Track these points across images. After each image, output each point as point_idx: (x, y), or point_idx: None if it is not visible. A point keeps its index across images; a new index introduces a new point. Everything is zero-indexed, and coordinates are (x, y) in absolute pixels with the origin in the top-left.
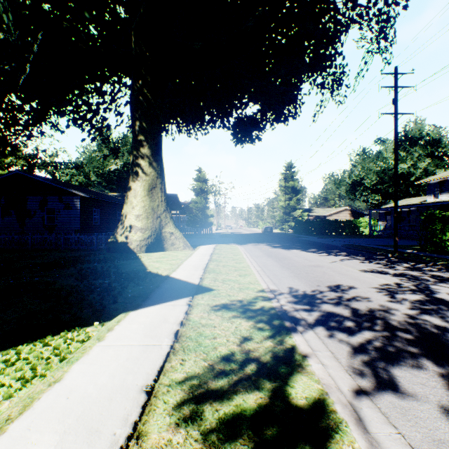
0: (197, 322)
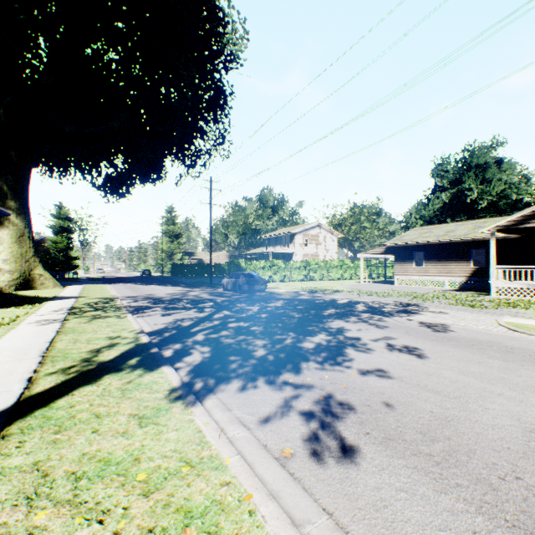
0: (82, 300)
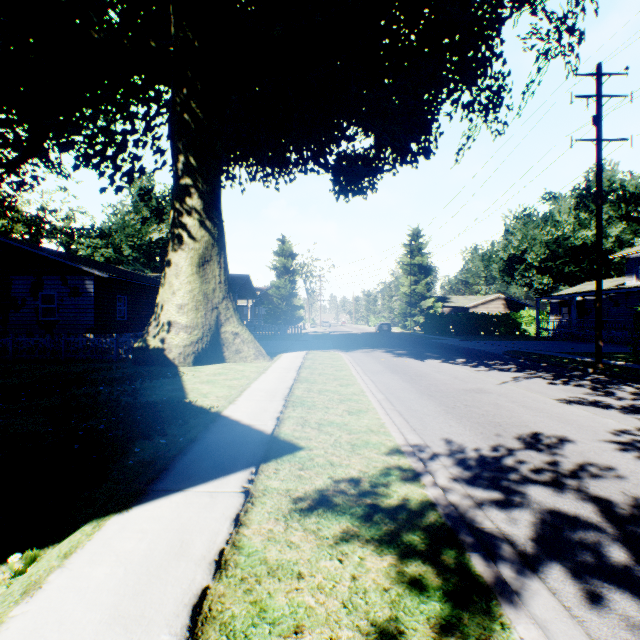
0: (257, 556)
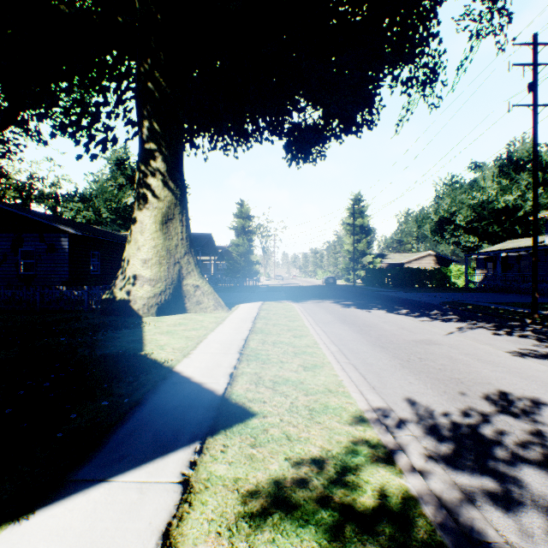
0: None
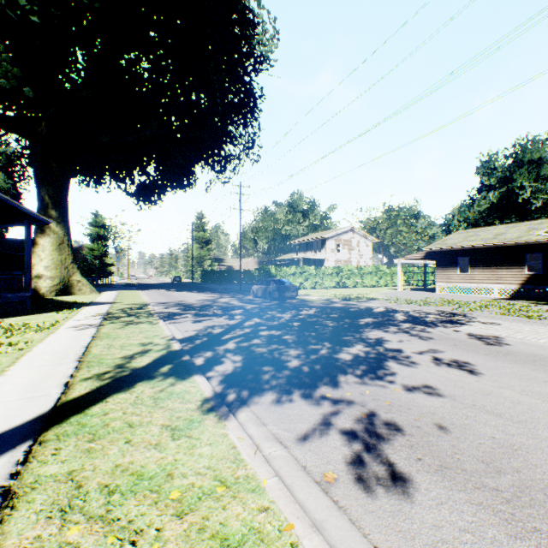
0: (117, 306)
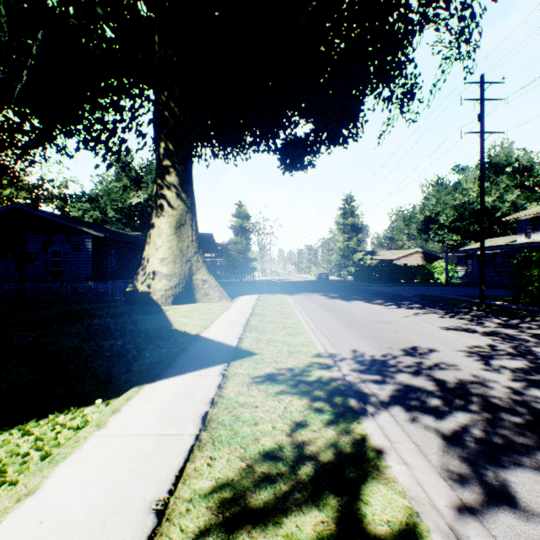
0: (233, 400)
